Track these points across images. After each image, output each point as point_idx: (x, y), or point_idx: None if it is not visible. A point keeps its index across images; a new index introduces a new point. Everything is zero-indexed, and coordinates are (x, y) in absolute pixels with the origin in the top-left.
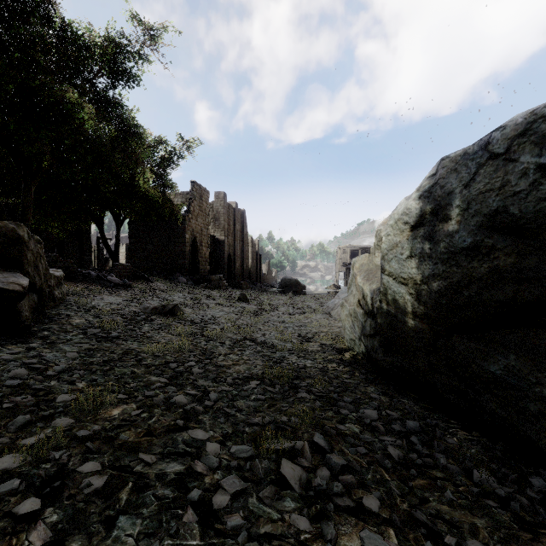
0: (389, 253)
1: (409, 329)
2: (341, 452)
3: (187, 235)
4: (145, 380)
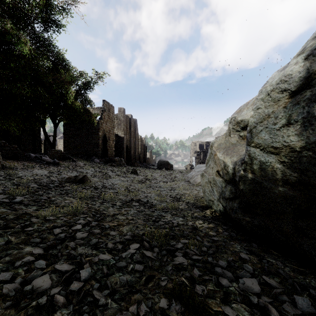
0: (258, 126)
1: (275, 195)
2: None
3: (100, 133)
4: (15, 253)
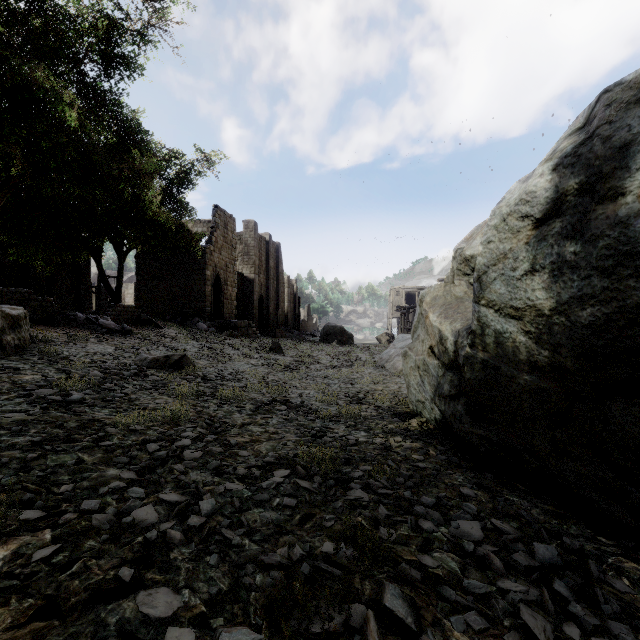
0: (490, 271)
1: (519, 388)
2: (437, 627)
3: (208, 272)
4: (94, 477)
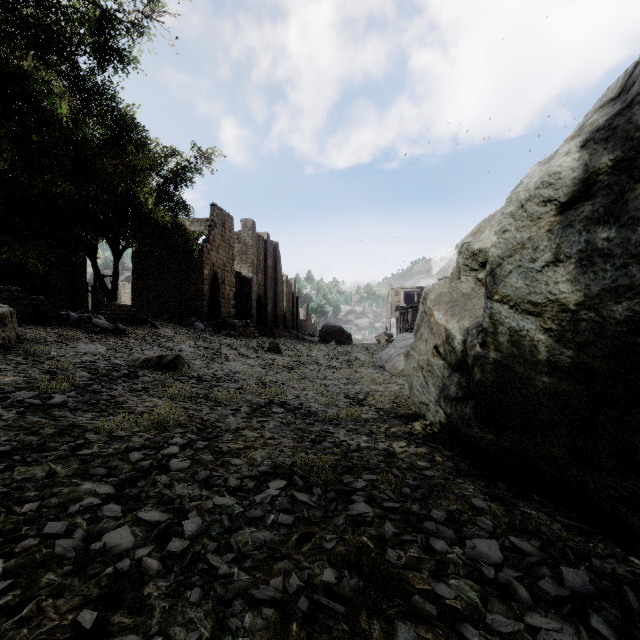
0: (505, 263)
1: (536, 391)
2: None
3: (205, 271)
4: (66, 492)
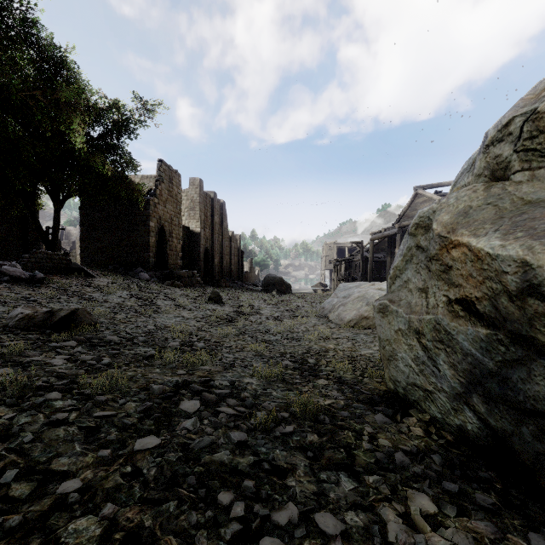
0: None
1: None
2: None
3: (152, 223)
4: None
